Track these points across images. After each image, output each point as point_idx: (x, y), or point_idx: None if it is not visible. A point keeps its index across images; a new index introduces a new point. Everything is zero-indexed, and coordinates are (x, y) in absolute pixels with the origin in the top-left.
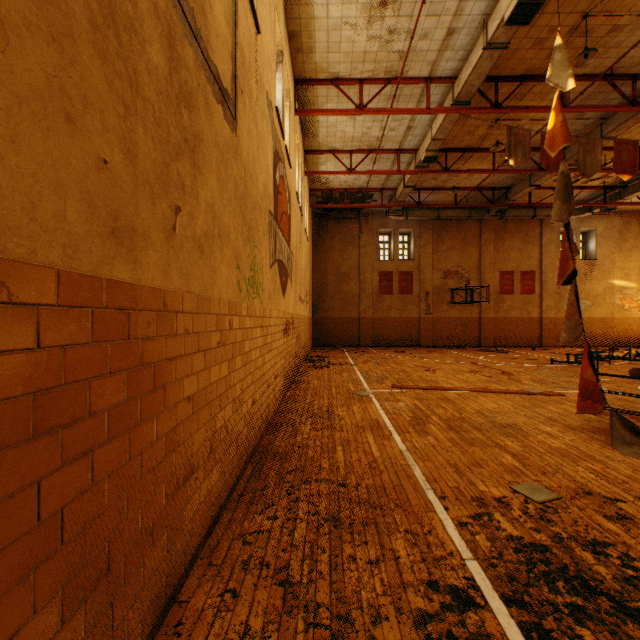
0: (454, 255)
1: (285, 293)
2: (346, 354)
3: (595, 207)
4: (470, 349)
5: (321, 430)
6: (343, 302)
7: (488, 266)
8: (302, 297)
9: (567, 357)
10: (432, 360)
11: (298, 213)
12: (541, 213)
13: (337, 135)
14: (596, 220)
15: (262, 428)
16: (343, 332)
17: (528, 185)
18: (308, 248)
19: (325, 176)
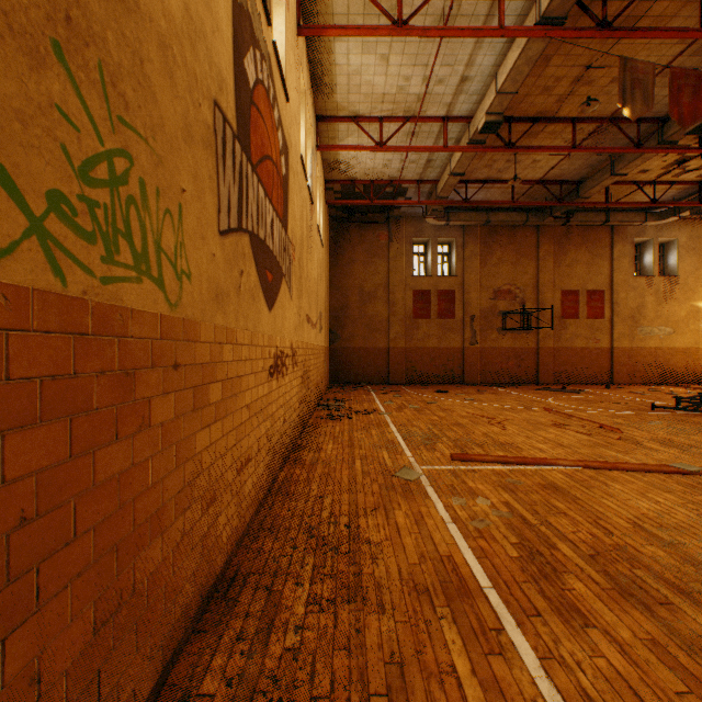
0: (506, 270)
1: (274, 303)
2: (373, 395)
3: (683, 210)
4: (528, 387)
5: (332, 608)
6: (368, 328)
7: (548, 284)
8: (313, 318)
9: (676, 401)
10: (489, 405)
11: (305, 193)
12: (614, 218)
13: (362, 90)
14: (678, 228)
15: (178, 629)
16: (368, 366)
17: (610, 174)
18: (323, 256)
19: (345, 160)
